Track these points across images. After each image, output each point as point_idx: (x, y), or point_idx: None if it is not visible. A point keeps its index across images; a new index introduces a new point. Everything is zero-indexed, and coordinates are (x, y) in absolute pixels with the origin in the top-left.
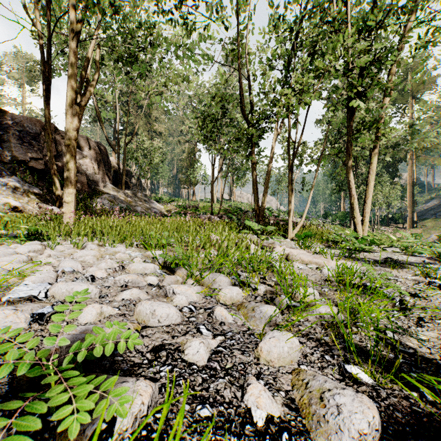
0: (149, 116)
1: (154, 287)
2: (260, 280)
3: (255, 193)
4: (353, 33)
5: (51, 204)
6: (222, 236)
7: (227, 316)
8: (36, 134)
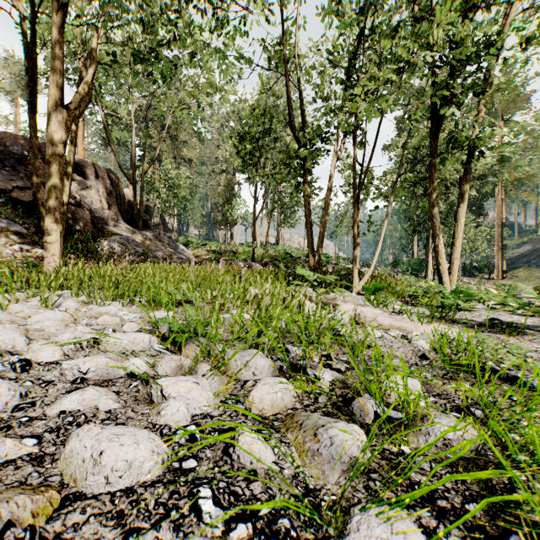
0: (176, 138)
1: (136, 381)
2: (322, 361)
3: (309, 234)
4: (443, 13)
5: (40, 247)
6: (262, 289)
7: (262, 455)
8: (22, 155)
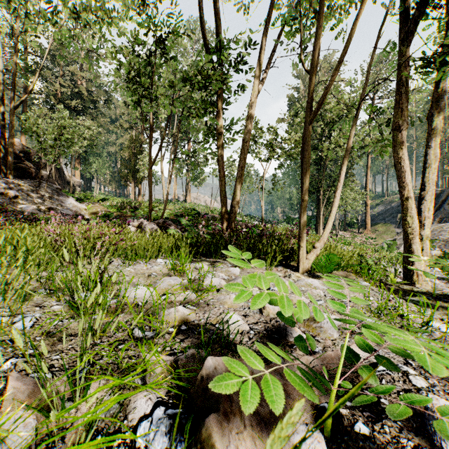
0: (79, 90)
1: None
2: None
3: (222, 185)
4: None
5: None
6: None
7: None
8: None
